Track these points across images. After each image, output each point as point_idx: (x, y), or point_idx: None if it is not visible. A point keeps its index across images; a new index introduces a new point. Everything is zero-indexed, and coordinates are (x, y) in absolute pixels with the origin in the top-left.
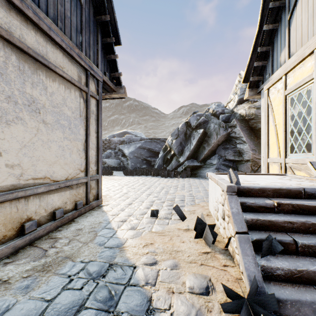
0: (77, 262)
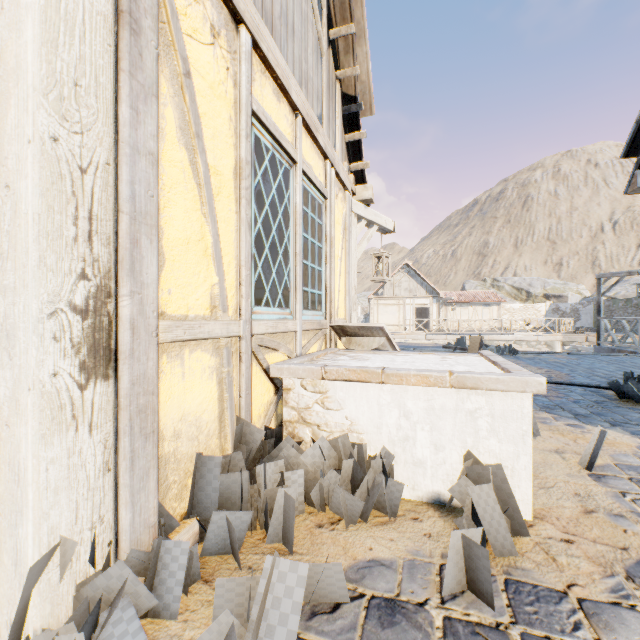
0: None
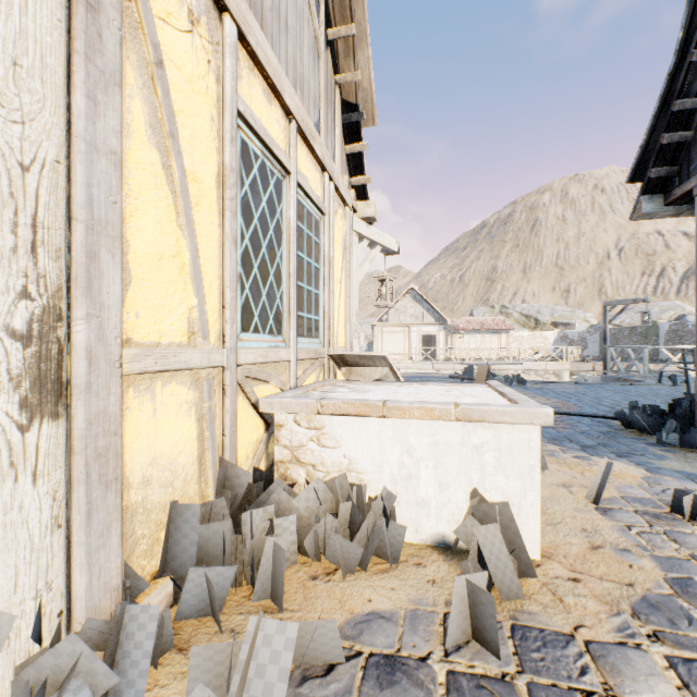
0: (661, 459)
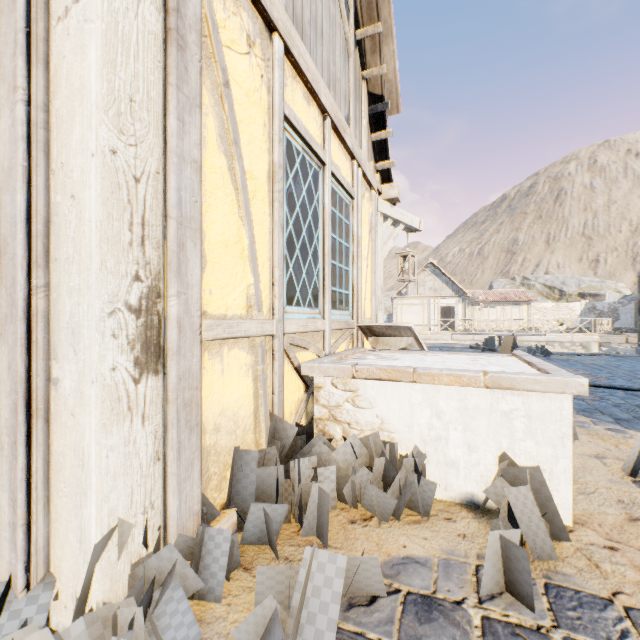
0: None
